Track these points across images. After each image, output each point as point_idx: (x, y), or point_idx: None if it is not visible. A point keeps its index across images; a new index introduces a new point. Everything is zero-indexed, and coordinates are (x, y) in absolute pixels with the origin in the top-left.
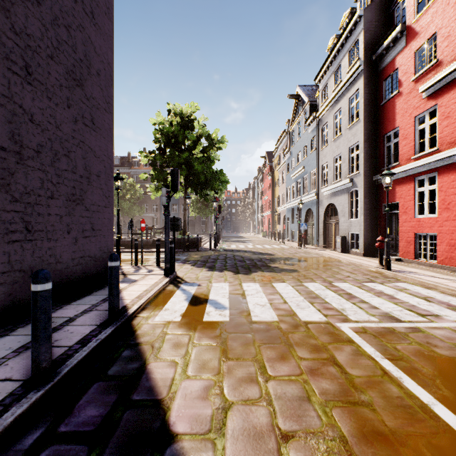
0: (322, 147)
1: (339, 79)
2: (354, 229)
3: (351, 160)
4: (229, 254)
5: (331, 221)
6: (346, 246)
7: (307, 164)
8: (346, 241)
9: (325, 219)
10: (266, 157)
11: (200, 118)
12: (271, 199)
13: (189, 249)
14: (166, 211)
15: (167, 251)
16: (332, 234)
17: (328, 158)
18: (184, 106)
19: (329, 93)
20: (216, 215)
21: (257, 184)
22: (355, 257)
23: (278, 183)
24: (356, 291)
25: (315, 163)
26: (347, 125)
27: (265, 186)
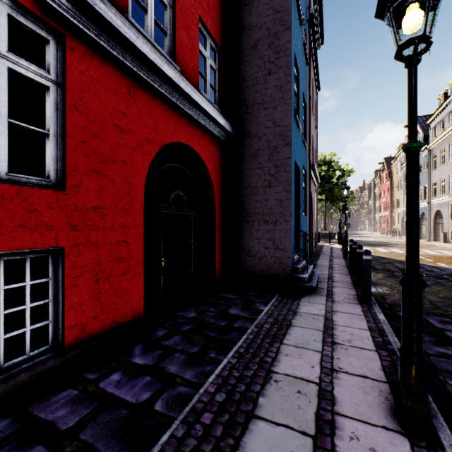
0: (432, 169)
1: (443, 127)
2: (451, 228)
3: (451, 183)
4: (359, 242)
5: (439, 222)
6: (447, 238)
7: (421, 179)
8: (447, 235)
9: (435, 220)
10: (384, 164)
11: (335, 158)
12: (389, 201)
13: (332, 239)
14: (340, 221)
15: (340, 236)
16: (439, 231)
17: (436, 179)
18: (327, 156)
19: (437, 134)
20: (346, 218)
21: (374, 185)
22: (449, 244)
23: (396, 188)
24: (425, 251)
25: (427, 180)
26: (448, 161)
27: (383, 189)
